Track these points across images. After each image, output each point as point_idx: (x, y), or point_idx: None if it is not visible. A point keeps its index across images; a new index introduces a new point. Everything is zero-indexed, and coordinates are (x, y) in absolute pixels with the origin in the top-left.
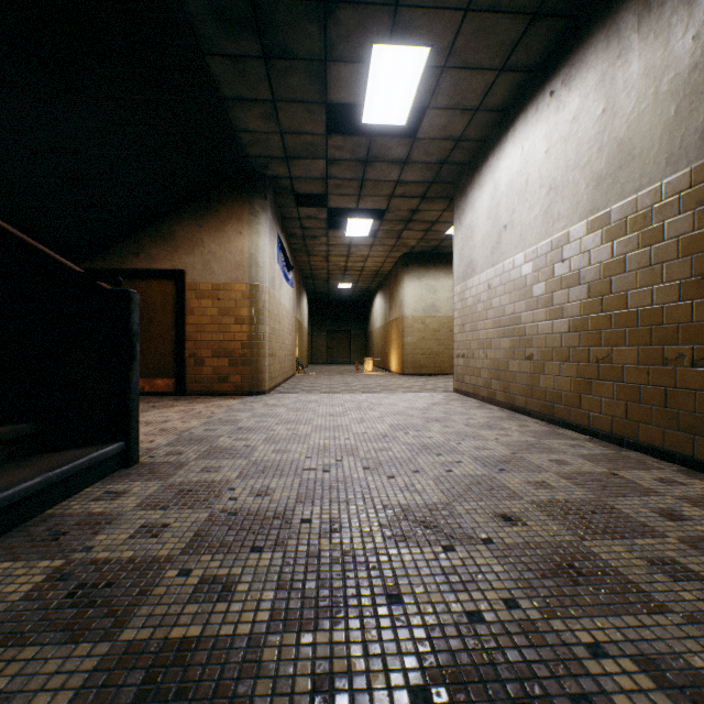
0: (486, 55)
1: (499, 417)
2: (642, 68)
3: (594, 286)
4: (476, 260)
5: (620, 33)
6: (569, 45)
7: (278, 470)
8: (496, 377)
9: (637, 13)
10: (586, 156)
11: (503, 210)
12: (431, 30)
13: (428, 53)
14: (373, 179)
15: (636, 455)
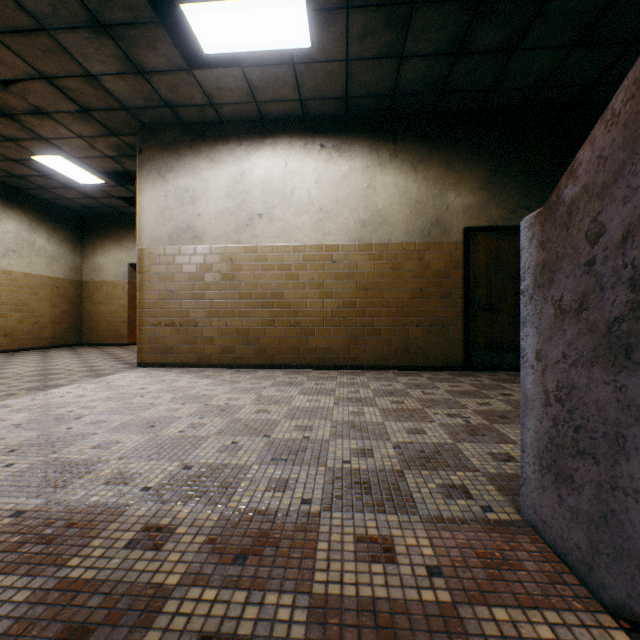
0: (312, 86)
1: (292, 373)
2: (393, 183)
3: (362, 283)
4: (206, 229)
5: (380, 154)
6: (340, 128)
7: (478, 430)
8: (246, 343)
9: (390, 153)
10: (356, 206)
11: (258, 200)
12: (328, 42)
13: (305, 47)
14: (63, 44)
15: (396, 371)
